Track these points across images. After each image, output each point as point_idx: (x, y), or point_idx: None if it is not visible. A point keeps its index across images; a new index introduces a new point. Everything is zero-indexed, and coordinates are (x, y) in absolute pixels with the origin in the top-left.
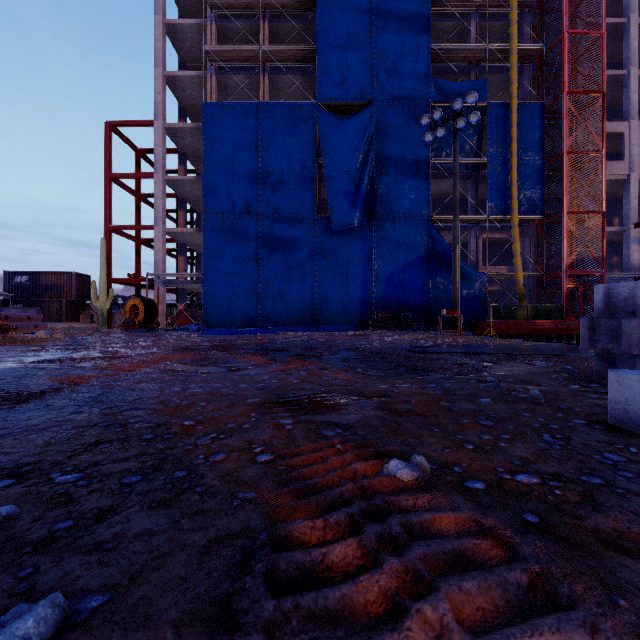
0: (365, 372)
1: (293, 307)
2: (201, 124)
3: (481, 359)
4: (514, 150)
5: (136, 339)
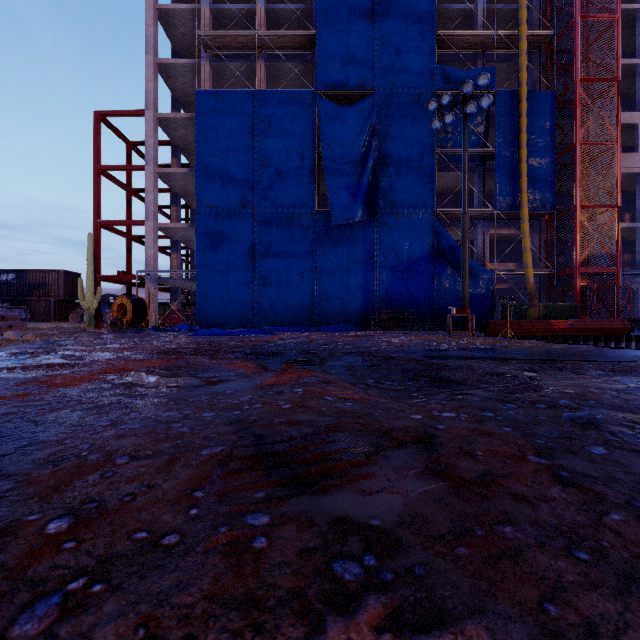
0: (378, 385)
1: (291, 306)
2: (194, 114)
3: (519, 367)
4: (524, 141)
5: (117, 340)
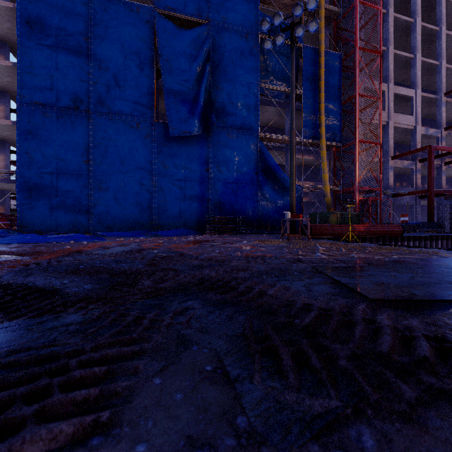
0: None
1: (129, 211)
2: None
3: None
4: (322, 87)
5: None
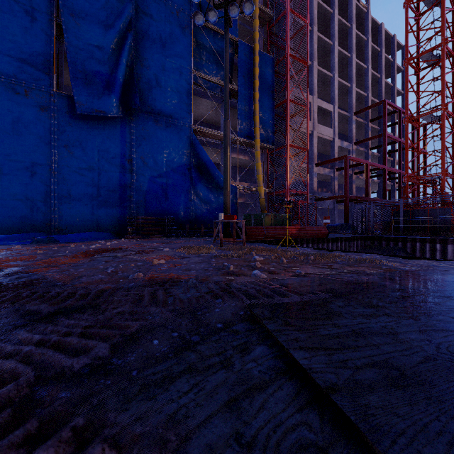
0: None
1: (12, 208)
2: None
3: None
4: (257, 86)
5: None
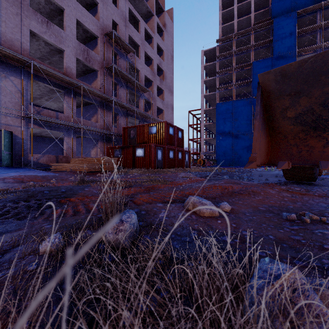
0: None
1: (244, 160)
2: (214, 107)
3: None
4: None
5: None
